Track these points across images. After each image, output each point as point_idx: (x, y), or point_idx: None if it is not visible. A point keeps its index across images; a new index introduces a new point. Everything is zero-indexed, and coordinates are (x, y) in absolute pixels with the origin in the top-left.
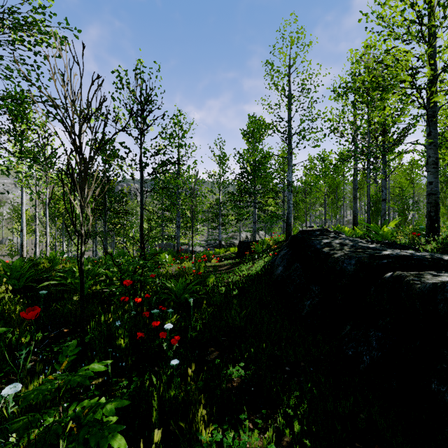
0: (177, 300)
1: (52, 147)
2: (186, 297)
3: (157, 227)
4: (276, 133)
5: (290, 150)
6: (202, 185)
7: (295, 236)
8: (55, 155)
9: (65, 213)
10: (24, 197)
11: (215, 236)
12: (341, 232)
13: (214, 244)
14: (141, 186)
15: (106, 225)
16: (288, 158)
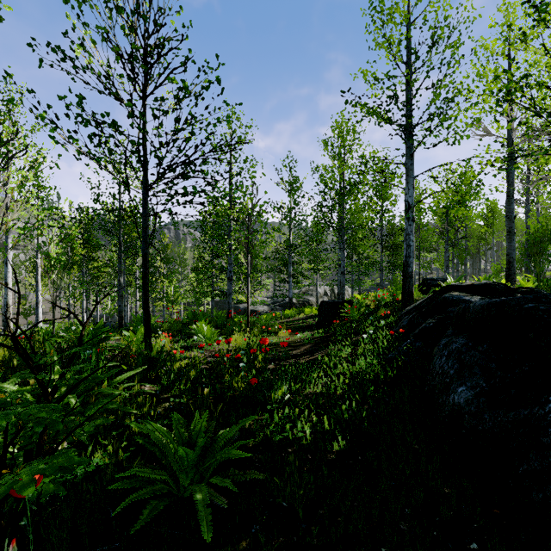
0: (178, 494)
1: (3, 140)
2: (196, 507)
3: (205, 279)
4: (386, 121)
5: (410, 150)
6: (264, 211)
7: (516, 305)
8: (5, 153)
9: (81, 261)
10: (9, 235)
11: (284, 292)
12: (542, 291)
13: (282, 302)
14: (143, 201)
15: (122, 277)
16: (407, 164)
